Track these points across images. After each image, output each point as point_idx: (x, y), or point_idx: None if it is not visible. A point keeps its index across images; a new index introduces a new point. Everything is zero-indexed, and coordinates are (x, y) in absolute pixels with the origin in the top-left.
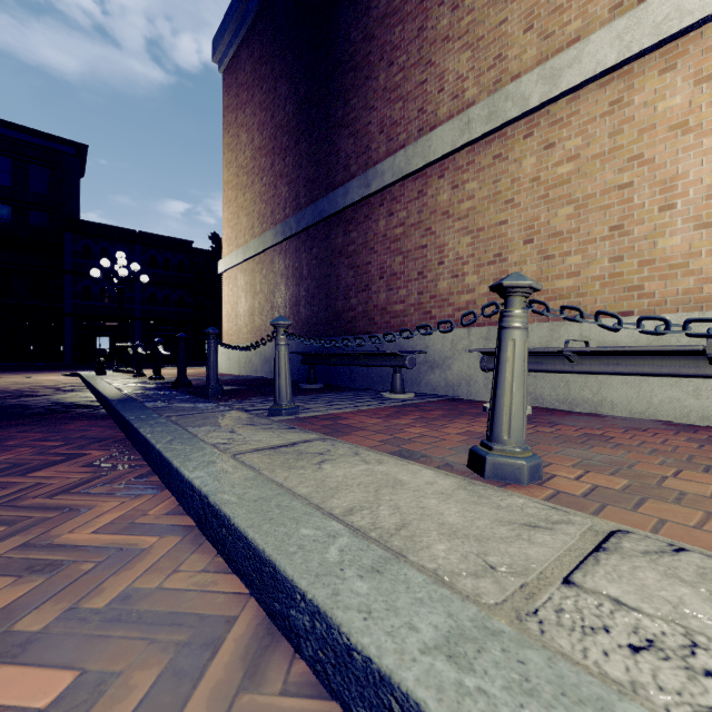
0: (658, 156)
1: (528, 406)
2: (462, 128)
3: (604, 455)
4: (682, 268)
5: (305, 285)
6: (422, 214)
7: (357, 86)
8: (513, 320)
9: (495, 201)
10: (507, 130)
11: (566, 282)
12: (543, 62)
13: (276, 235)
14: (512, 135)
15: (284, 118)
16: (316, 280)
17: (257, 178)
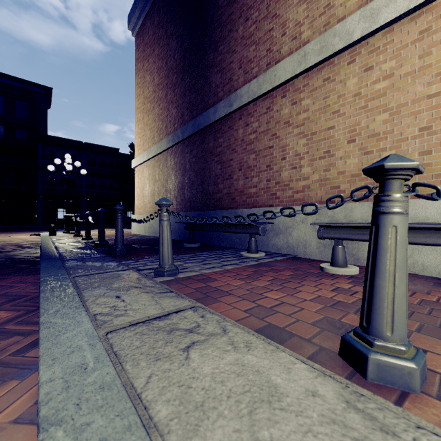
0: None
1: (356, 267)
2: (299, 60)
3: None
4: None
5: (187, 175)
6: (269, 124)
7: (223, 37)
8: (394, 205)
9: (325, 112)
10: (334, 59)
11: None
12: (363, 6)
13: (168, 142)
14: (338, 62)
15: (174, 63)
16: (195, 172)
17: (156, 104)
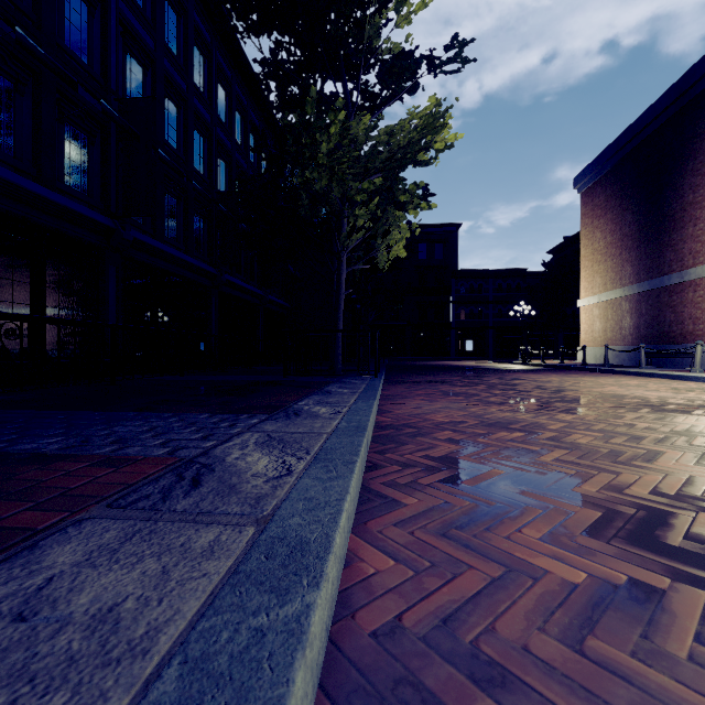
0: None
1: None
2: None
3: None
4: None
5: (643, 318)
6: None
7: (676, 229)
8: (697, 348)
9: None
10: None
11: None
12: None
13: (623, 292)
14: None
15: (628, 232)
16: (651, 317)
17: (609, 259)
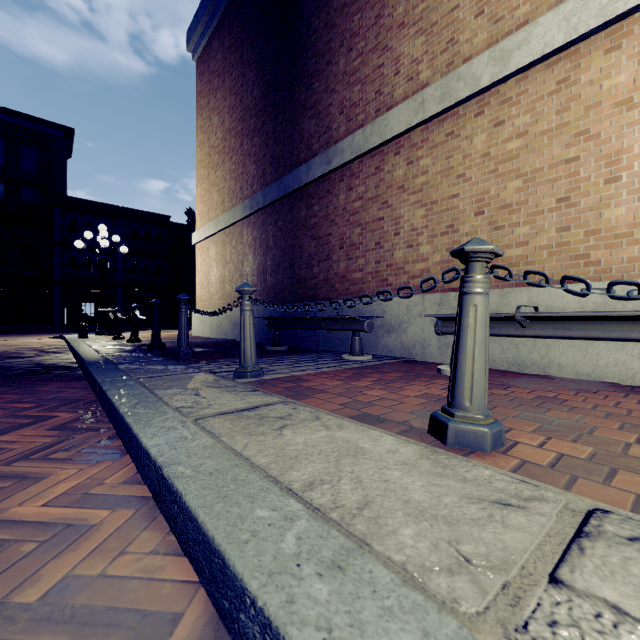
0: (603, 131)
1: None
2: (416, 108)
3: (560, 419)
4: (627, 237)
5: (271, 255)
6: (379, 188)
7: (319, 71)
8: (475, 286)
9: (448, 176)
10: (459, 109)
11: (515, 251)
12: (493, 45)
13: (244, 209)
14: (463, 113)
15: (252, 102)
16: (281, 251)
17: (227, 157)
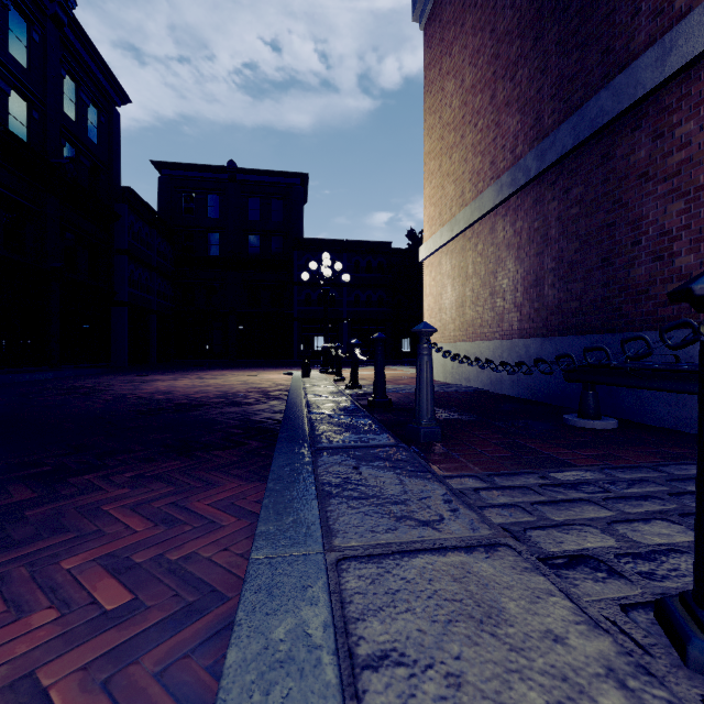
0: None
1: None
2: None
3: None
4: None
5: (553, 251)
6: None
7: None
8: None
9: None
10: None
11: None
12: None
13: (500, 190)
14: None
15: (512, 18)
16: (578, 240)
17: (468, 127)
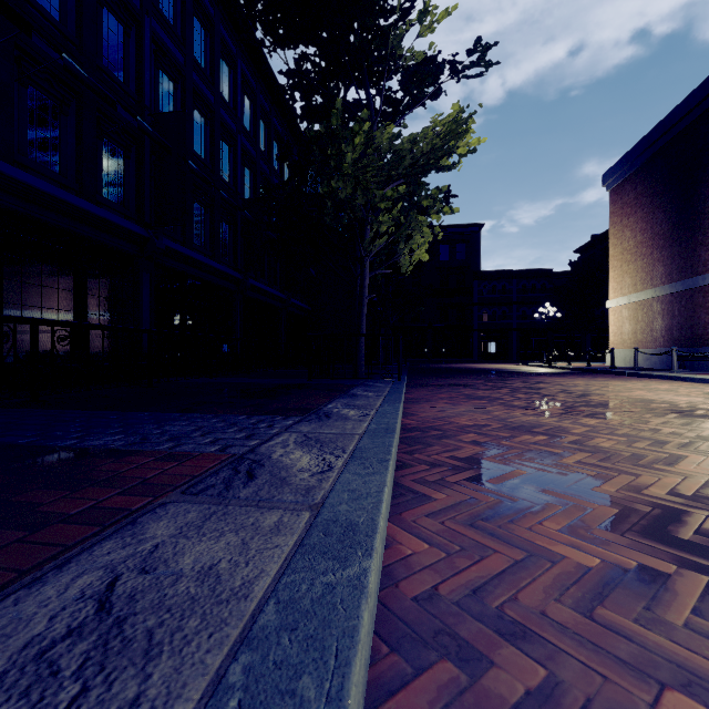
0: None
1: None
2: None
3: None
4: None
5: (676, 320)
6: None
7: None
8: None
9: None
10: None
11: None
12: None
13: (655, 293)
14: None
15: (660, 231)
16: (684, 318)
17: (639, 258)
